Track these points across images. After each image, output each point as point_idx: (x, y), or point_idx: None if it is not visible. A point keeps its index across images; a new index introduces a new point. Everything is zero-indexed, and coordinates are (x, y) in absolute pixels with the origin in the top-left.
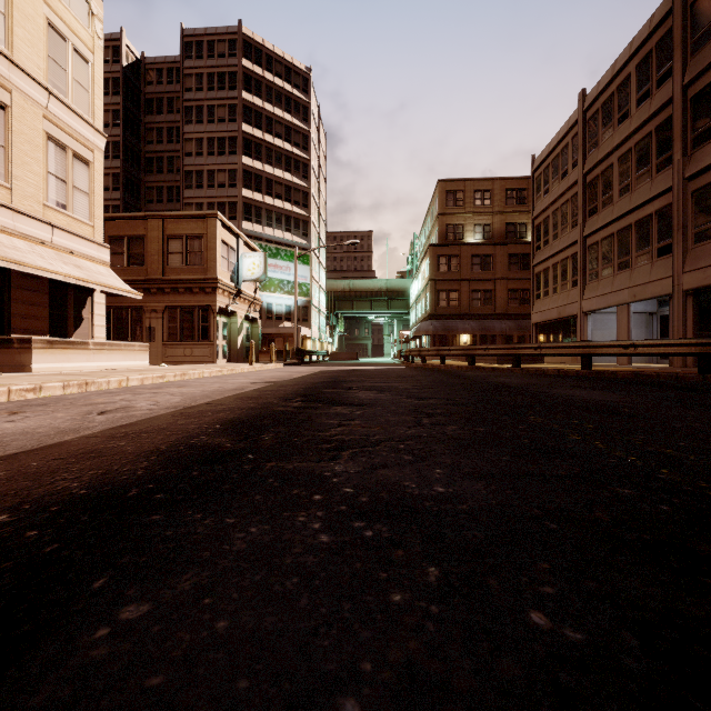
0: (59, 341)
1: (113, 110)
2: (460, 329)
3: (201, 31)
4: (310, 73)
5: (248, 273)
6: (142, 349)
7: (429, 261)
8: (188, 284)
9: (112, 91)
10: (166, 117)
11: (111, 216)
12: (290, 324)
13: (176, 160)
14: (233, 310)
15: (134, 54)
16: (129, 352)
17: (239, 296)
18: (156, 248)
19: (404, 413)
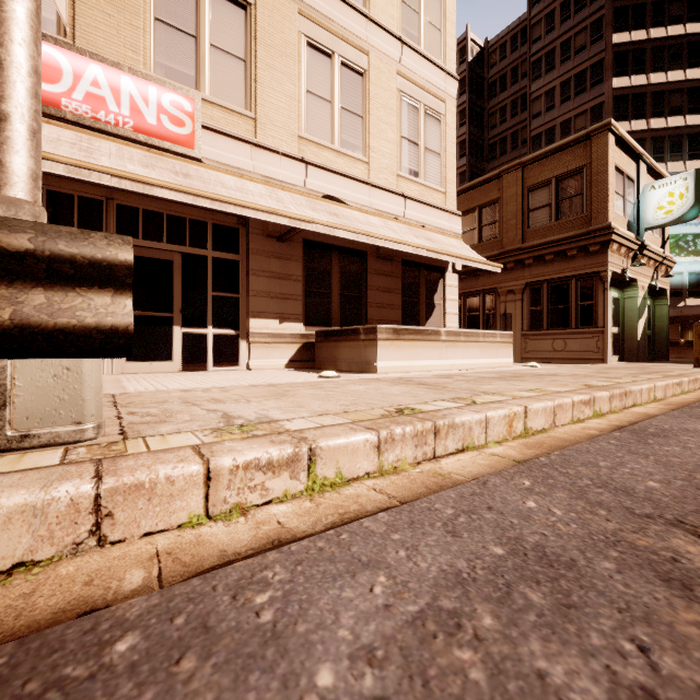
0: (406, 330)
1: (460, 111)
2: None
3: None
4: None
5: (657, 214)
6: (504, 340)
7: None
8: (558, 247)
9: (459, 94)
10: (509, 91)
11: (461, 188)
12: (698, 302)
13: (520, 133)
14: (631, 277)
15: (478, 45)
16: (488, 345)
17: (640, 253)
18: (512, 209)
19: None
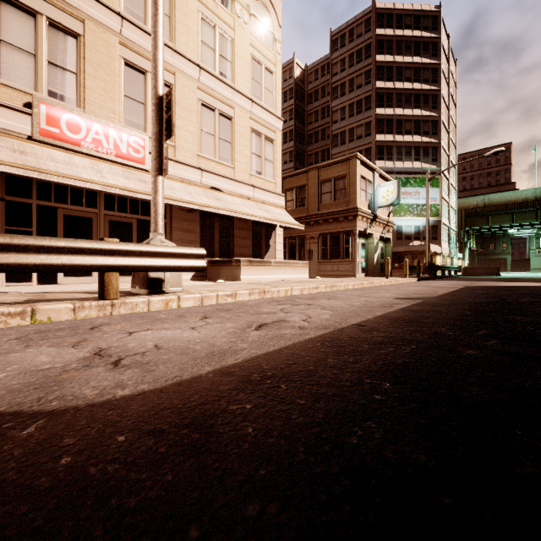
0: (255, 261)
1: (289, 110)
2: None
3: (344, 26)
4: (439, 10)
5: (382, 200)
6: (304, 265)
7: None
8: (335, 215)
9: (289, 98)
10: (320, 101)
11: (286, 175)
12: (419, 243)
13: (326, 130)
14: (370, 232)
15: (301, 67)
16: (295, 268)
17: (375, 220)
18: (313, 192)
19: None
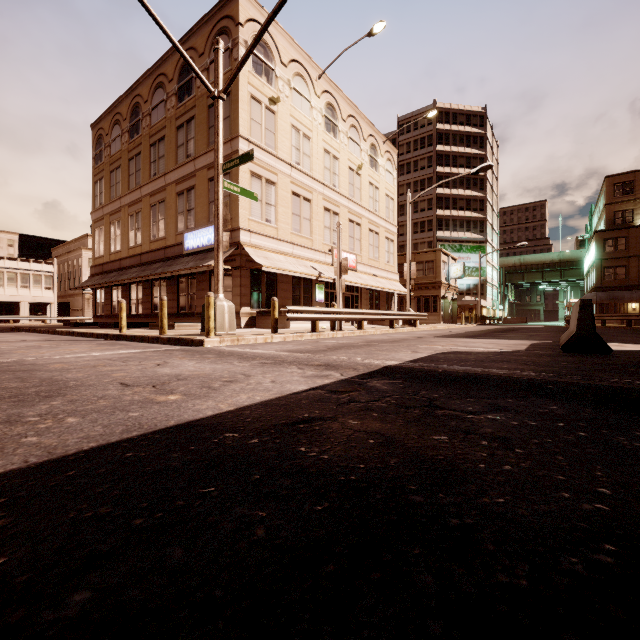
0: None
1: None
2: (626, 298)
3: (409, 115)
4: (485, 111)
5: (453, 275)
6: None
7: (594, 244)
8: (426, 285)
9: None
10: None
11: None
12: (469, 298)
13: None
14: (446, 296)
15: None
16: None
17: (449, 287)
18: None
19: (531, 331)
